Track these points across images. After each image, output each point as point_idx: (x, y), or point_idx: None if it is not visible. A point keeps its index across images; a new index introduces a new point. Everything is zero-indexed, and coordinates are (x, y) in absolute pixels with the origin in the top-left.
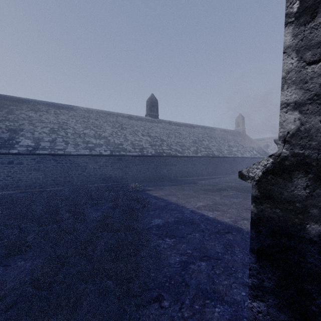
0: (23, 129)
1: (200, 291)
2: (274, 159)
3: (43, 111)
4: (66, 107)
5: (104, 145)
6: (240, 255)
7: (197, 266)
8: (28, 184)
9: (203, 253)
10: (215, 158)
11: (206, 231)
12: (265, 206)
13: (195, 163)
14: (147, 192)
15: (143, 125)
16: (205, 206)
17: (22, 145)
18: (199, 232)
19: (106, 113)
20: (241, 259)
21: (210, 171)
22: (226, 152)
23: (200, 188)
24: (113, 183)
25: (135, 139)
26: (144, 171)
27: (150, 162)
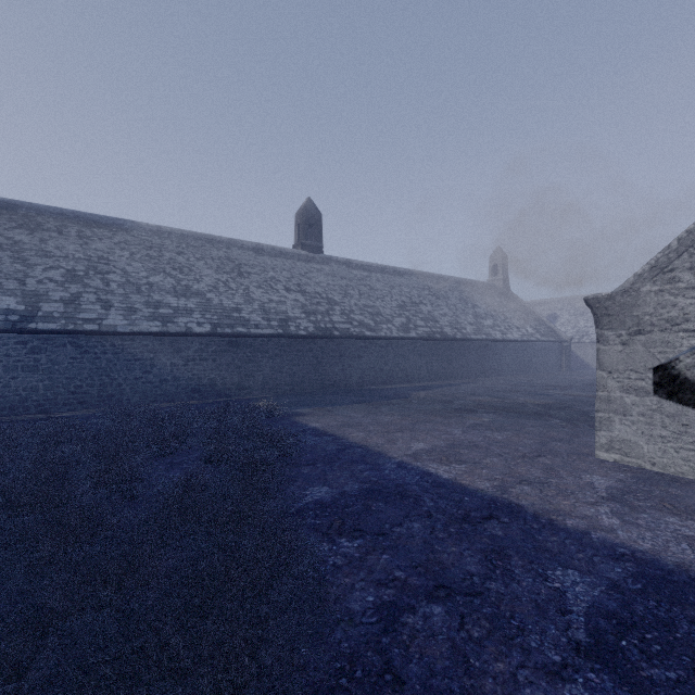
0: None
1: None
2: None
3: (50, 231)
4: (107, 223)
5: (197, 312)
6: (527, 580)
7: (422, 617)
8: (9, 403)
9: (434, 578)
10: (447, 342)
11: (437, 517)
12: None
13: (404, 352)
14: (296, 420)
15: (289, 268)
16: (430, 451)
17: None
18: (422, 520)
19: (202, 238)
20: (529, 592)
21: (436, 370)
22: (471, 329)
23: (416, 409)
24: (218, 398)
25: (269, 299)
26: (291, 371)
27: (304, 350)
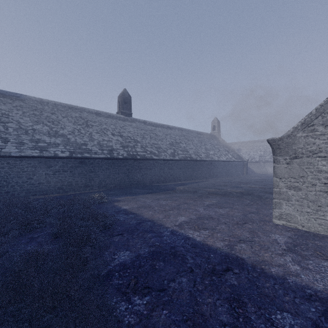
0: None
1: None
2: None
3: None
4: (9, 95)
5: (61, 145)
6: (261, 327)
7: None
8: None
9: None
10: (193, 162)
11: (196, 271)
12: None
13: (172, 167)
14: (115, 204)
15: (114, 123)
16: (188, 222)
17: None
18: (187, 275)
19: (66, 106)
20: None
21: (188, 175)
22: (204, 155)
23: (179, 196)
24: (73, 192)
25: (103, 139)
26: (114, 177)
27: (122, 166)
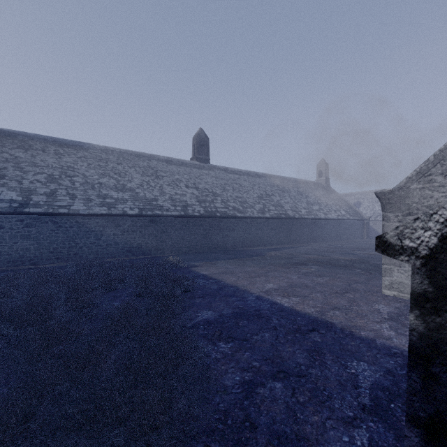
0: (5, 175)
1: (276, 436)
2: None
3: (37, 150)
4: (73, 145)
5: (130, 201)
6: (334, 368)
7: (268, 389)
8: (12, 258)
9: (277, 366)
10: (289, 220)
11: (280, 330)
12: None
13: (261, 226)
14: (192, 269)
15: (188, 173)
16: (277, 289)
17: (3, 199)
18: (270, 331)
19: (133, 154)
20: (336, 375)
21: (282, 238)
22: (305, 212)
23: (269, 263)
24: (143, 256)
25: (175, 192)
26: (189, 239)
27: (198, 225)
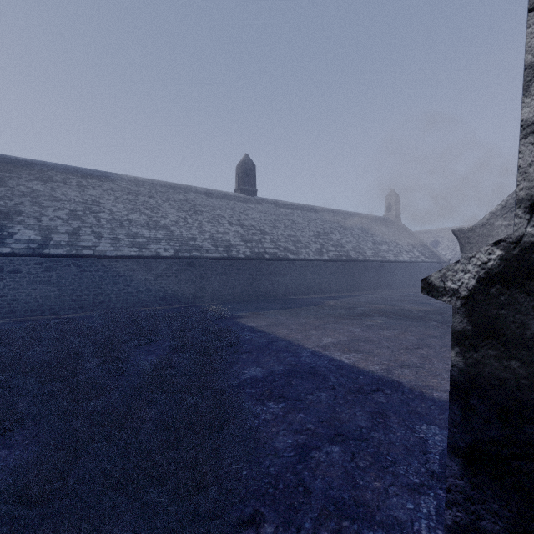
0: (21, 211)
1: (332, 502)
2: (505, 249)
3: (57, 181)
4: (98, 175)
5: (164, 240)
6: (400, 432)
7: (325, 453)
8: (30, 307)
9: (335, 429)
10: (351, 263)
11: (339, 389)
12: (483, 353)
13: (318, 271)
14: (237, 321)
15: (231, 207)
16: (336, 344)
17: (20, 239)
18: (328, 391)
19: (167, 185)
20: (401, 439)
21: (343, 284)
22: (370, 253)
23: (327, 314)
24: (179, 305)
25: (217, 231)
26: (233, 285)
27: (243, 269)
